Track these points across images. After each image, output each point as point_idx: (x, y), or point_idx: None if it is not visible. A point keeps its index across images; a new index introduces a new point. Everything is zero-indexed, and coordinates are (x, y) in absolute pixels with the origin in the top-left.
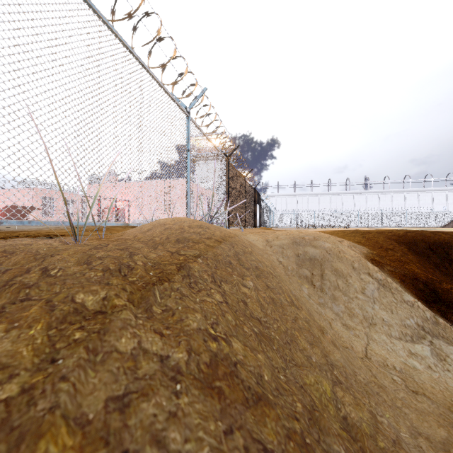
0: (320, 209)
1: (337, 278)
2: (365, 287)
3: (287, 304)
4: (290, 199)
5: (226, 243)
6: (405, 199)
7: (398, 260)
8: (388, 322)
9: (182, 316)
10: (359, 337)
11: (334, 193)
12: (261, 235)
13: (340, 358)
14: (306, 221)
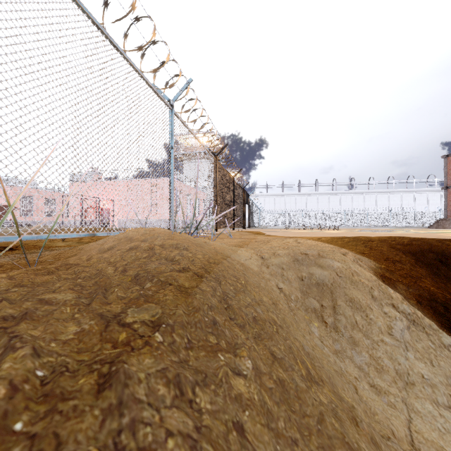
0: (307, 208)
1: (354, 312)
2: (392, 326)
3: (304, 388)
4: (278, 199)
5: (210, 280)
6: (388, 200)
7: (409, 276)
8: (431, 380)
9: None
10: (396, 409)
11: (321, 193)
12: (254, 248)
13: None
14: (294, 221)
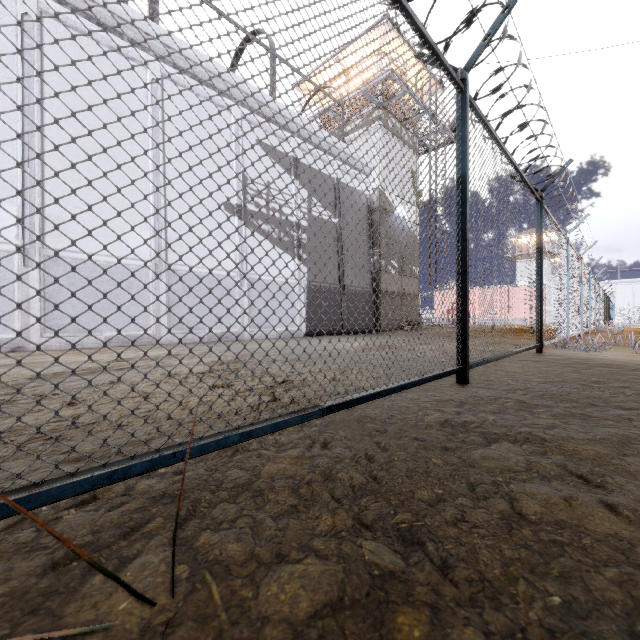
0: None
1: None
2: None
3: None
4: (639, 286)
5: None
6: None
7: None
8: None
9: None
10: None
11: None
12: None
13: None
14: None
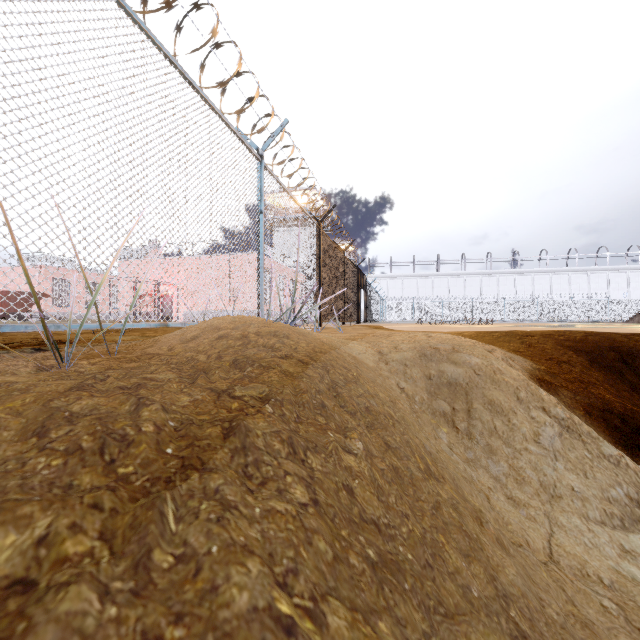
0: (450, 295)
1: (494, 416)
2: (539, 432)
3: (420, 477)
4: (408, 281)
5: (317, 367)
6: (569, 283)
7: (579, 380)
8: (582, 493)
9: (216, 574)
10: (536, 522)
11: (470, 273)
12: (370, 342)
13: (516, 577)
14: (431, 314)
